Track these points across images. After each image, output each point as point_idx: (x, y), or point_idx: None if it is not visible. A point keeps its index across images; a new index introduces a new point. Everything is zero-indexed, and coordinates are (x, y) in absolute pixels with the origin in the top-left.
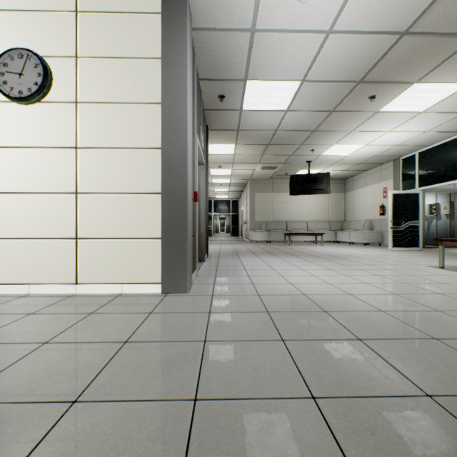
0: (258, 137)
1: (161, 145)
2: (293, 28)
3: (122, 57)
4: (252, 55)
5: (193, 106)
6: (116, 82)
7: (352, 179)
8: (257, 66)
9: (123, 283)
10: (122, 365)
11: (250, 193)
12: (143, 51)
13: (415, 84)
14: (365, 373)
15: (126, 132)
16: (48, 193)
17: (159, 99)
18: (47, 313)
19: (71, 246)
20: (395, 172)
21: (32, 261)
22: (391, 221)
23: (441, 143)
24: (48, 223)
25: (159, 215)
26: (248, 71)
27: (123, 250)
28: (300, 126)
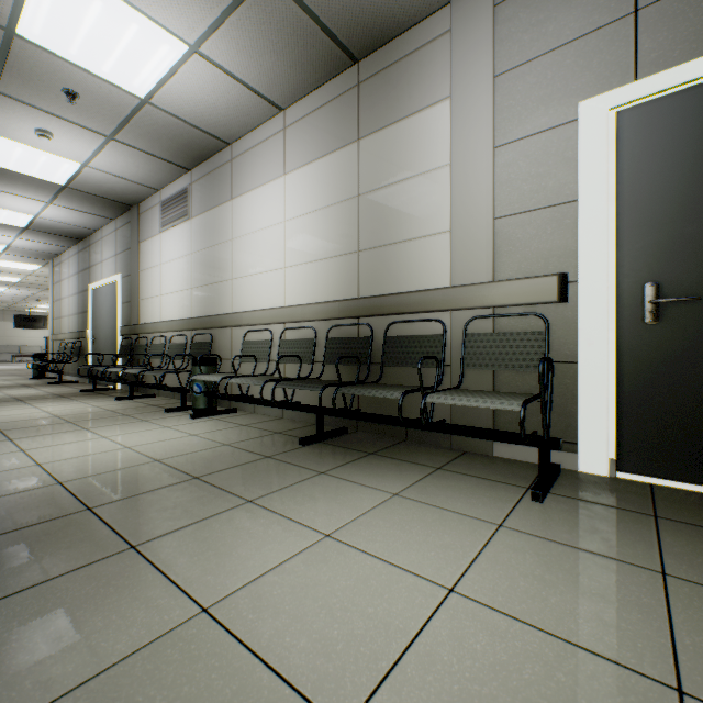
0: None
1: None
2: None
3: None
4: None
5: None
6: None
7: None
8: None
9: None
10: None
11: None
12: None
13: None
14: None
15: None
16: None
17: None
18: None
19: None
20: None
21: None
22: None
23: None
24: None
25: None
26: None
27: None
28: (8, 300)
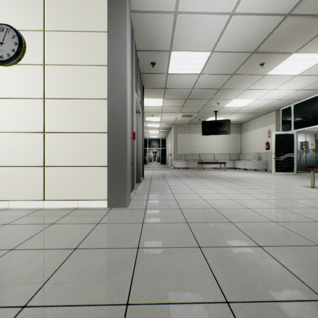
0: (179, 93)
1: (107, 96)
2: (205, 11)
3: (78, 31)
4: (175, 32)
5: (132, 68)
6: (74, 49)
7: (246, 124)
8: (179, 40)
9: (79, 200)
10: (69, 270)
11: (173, 134)
12: (93, 26)
13: (294, 54)
14: (268, 278)
15: (81, 87)
16: (22, 132)
17: (106, 62)
18: (18, 224)
19: (39, 172)
20: (276, 119)
21: (11, 183)
22: (274, 154)
23: (310, 98)
24: (23, 155)
25: (106, 149)
26: (172, 44)
27: (78, 175)
28: (209, 85)
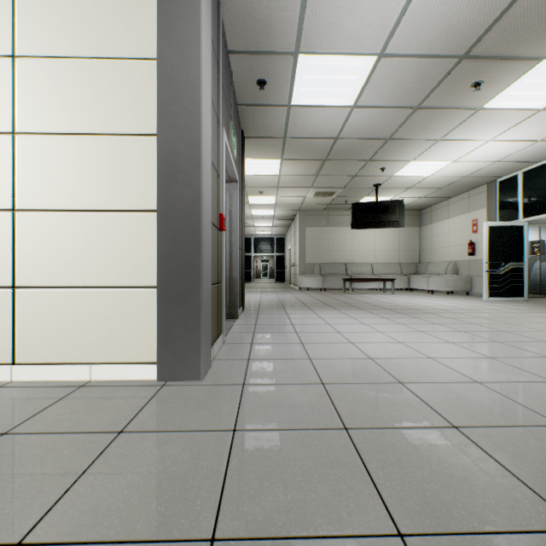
0: (311, 149)
1: (157, 128)
2: None
3: None
4: (307, 6)
5: (217, 80)
6: (81, 22)
7: (429, 210)
8: (314, 28)
9: (93, 363)
10: None
11: (299, 227)
12: None
13: (544, 62)
14: None
15: (98, 107)
16: None
17: (154, 52)
18: None
19: (3, 300)
20: (489, 199)
21: None
22: (487, 263)
23: None
24: None
25: (154, 247)
26: (300, 38)
27: (92, 308)
28: (370, 131)
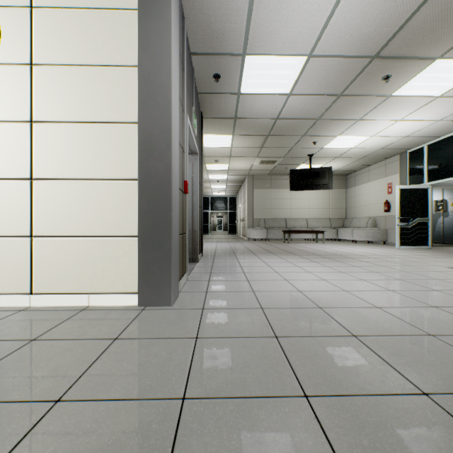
0: (257, 127)
1: (138, 118)
2: None
3: (89, 7)
4: (252, 20)
5: (182, 78)
6: (82, 39)
7: (354, 175)
8: (257, 36)
9: (91, 293)
10: None
11: (248, 189)
12: (115, 0)
13: (438, 60)
14: None
15: (94, 102)
16: None
17: (136, 61)
18: None
19: (24, 246)
20: (401, 166)
21: None
22: (399, 218)
23: None
24: None
25: (136, 207)
26: (247, 43)
27: (90, 252)
28: (303, 113)
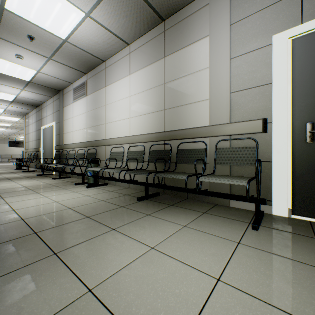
0: None
1: None
2: None
3: None
4: None
5: None
6: None
7: None
8: None
9: None
10: None
11: None
12: None
13: None
14: None
15: None
16: None
17: None
18: None
19: None
20: None
21: None
22: None
23: None
24: None
25: None
26: None
27: None
28: (6, 134)
